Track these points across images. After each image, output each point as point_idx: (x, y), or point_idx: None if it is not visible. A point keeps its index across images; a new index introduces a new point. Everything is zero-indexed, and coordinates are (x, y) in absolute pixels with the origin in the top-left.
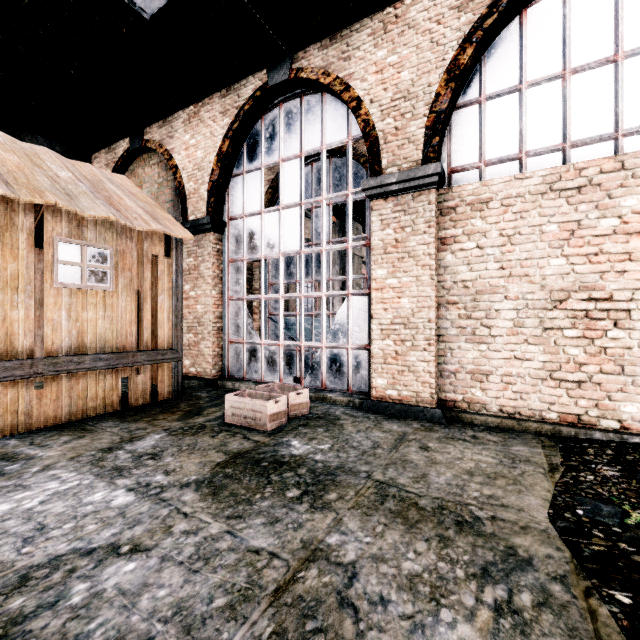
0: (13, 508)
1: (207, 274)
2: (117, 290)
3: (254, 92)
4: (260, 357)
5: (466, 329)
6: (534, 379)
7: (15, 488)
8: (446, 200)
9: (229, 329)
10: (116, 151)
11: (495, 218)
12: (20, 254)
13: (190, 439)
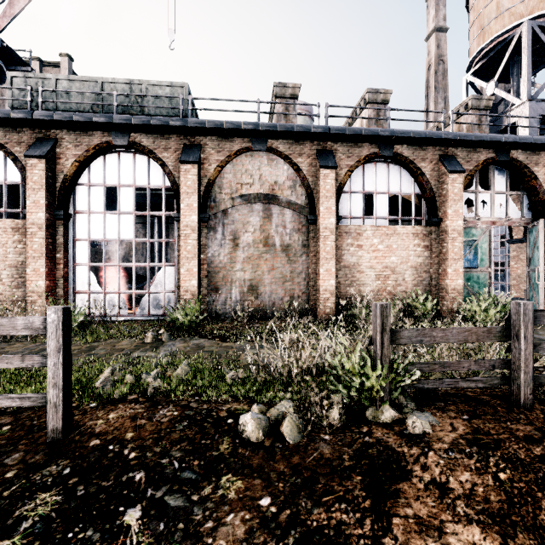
0: None
1: None
2: None
3: None
4: None
5: None
6: None
7: None
8: None
9: None
10: None
11: None
12: None
13: None
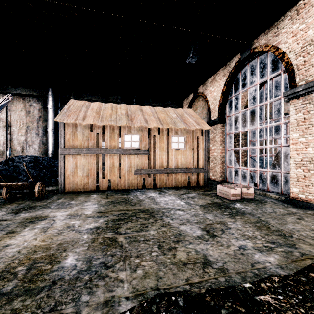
0: (163, 199)
1: (218, 140)
2: (186, 149)
3: (235, 64)
4: (239, 174)
5: None
6: None
7: (163, 196)
8: None
9: (227, 162)
10: (189, 98)
11: None
12: (164, 141)
13: (203, 196)
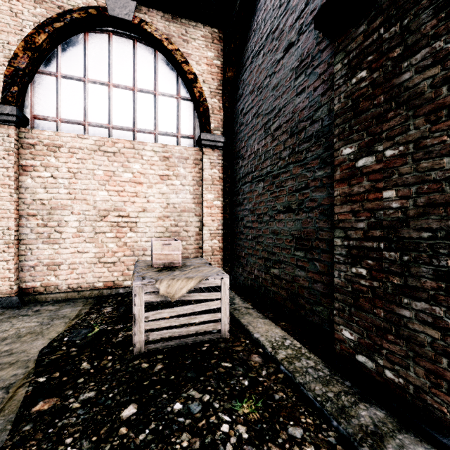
0: None
1: None
2: None
3: None
4: None
5: (43, 234)
6: (90, 264)
7: None
8: (27, 137)
9: None
10: None
11: (65, 159)
12: None
13: None
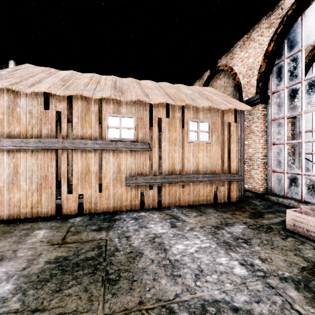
0: (185, 249)
1: (256, 130)
2: (212, 142)
3: None
4: (300, 183)
5: None
6: None
7: (182, 236)
8: None
9: (271, 163)
10: (203, 78)
11: None
12: (176, 129)
13: (265, 235)
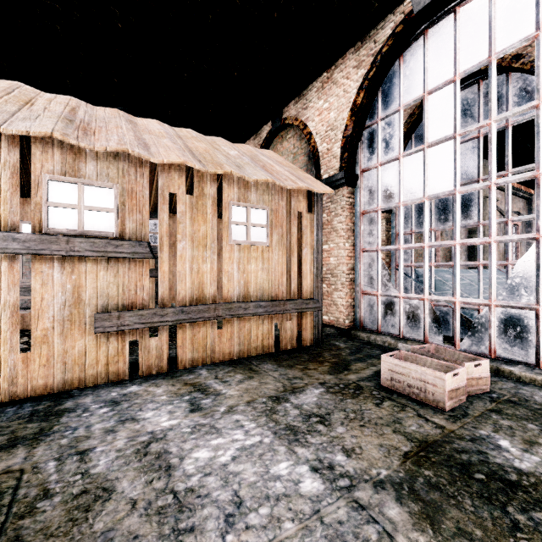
0: (211, 458)
1: (340, 227)
2: (271, 245)
3: (394, 29)
4: (398, 311)
5: None
6: None
7: (210, 429)
8: None
9: (361, 280)
10: (261, 135)
11: None
12: (207, 218)
13: (352, 403)
